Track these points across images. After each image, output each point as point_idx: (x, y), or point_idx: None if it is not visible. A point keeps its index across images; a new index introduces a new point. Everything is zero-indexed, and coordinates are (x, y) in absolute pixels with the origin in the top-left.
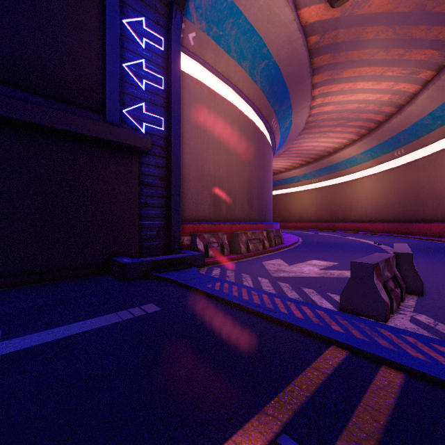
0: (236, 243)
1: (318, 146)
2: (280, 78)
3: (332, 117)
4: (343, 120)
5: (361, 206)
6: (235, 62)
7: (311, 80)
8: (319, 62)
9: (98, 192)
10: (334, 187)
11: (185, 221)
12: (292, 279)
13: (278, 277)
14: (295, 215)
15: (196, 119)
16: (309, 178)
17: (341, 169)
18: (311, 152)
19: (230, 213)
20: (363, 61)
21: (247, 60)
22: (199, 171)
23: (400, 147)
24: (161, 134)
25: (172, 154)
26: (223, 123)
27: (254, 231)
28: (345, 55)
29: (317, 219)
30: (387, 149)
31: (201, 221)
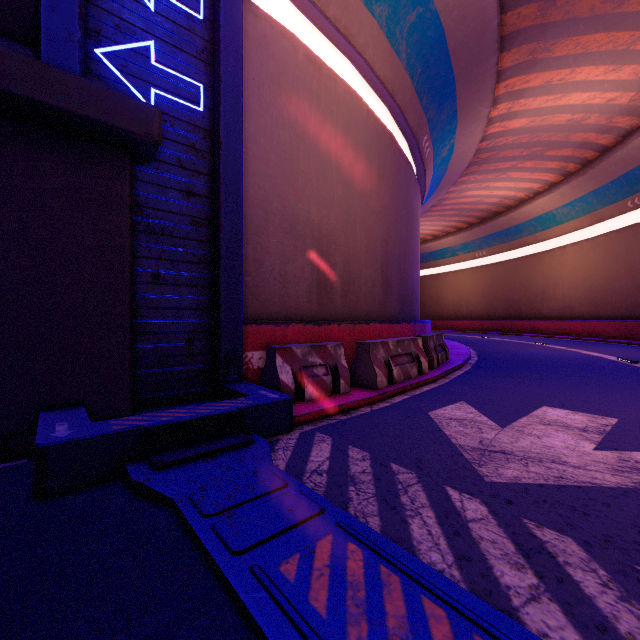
0: (364, 366)
1: (489, 196)
2: (442, 52)
3: (521, 140)
4: (539, 147)
5: (561, 293)
6: (360, 1)
7: (498, 59)
8: (515, 23)
9: (7, 240)
10: (513, 263)
11: (257, 318)
12: (562, 505)
13: (506, 485)
14: (448, 309)
15: (281, 109)
16: (471, 250)
17: (525, 233)
18: (477, 207)
19: (350, 302)
20: (599, 19)
21: (383, 0)
22: (287, 215)
23: (639, 190)
24: (197, 120)
25: (222, 166)
26: (336, 126)
27: (401, 338)
28: (567, 5)
29: (484, 315)
30: (613, 197)
31: (291, 318)
